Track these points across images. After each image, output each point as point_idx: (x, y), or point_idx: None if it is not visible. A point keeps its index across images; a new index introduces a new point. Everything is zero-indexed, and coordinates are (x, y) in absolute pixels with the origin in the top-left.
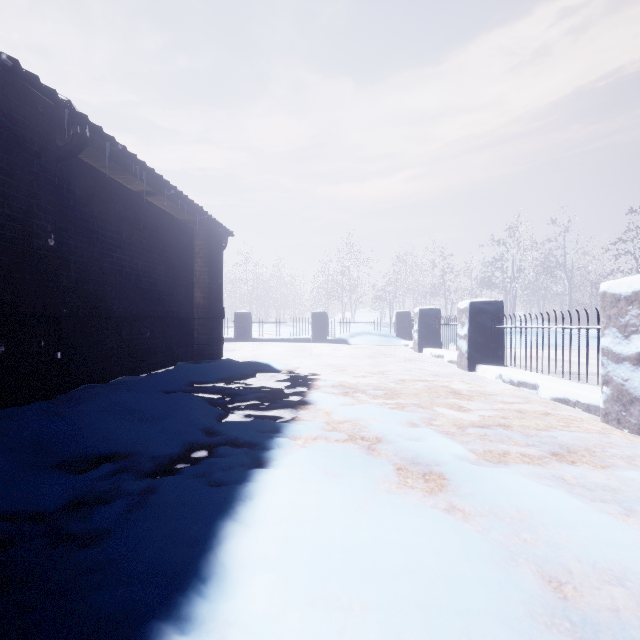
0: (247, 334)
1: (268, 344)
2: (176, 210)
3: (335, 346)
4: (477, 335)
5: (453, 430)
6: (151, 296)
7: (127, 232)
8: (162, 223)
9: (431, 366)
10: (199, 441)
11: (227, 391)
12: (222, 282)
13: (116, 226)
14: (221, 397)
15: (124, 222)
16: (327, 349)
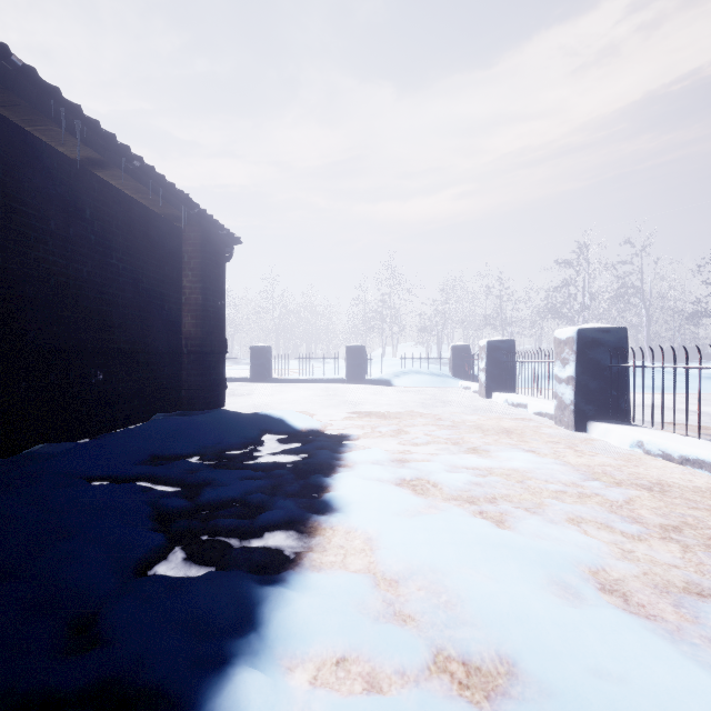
0: (266, 373)
1: (292, 386)
2: (149, 197)
3: (375, 388)
4: (589, 378)
5: (668, 614)
6: (107, 320)
7: (59, 220)
8: (127, 215)
9: (514, 421)
10: (22, 689)
11: (198, 477)
12: (224, 304)
13: (35, 208)
14: (181, 492)
15: (53, 204)
16: (365, 393)
